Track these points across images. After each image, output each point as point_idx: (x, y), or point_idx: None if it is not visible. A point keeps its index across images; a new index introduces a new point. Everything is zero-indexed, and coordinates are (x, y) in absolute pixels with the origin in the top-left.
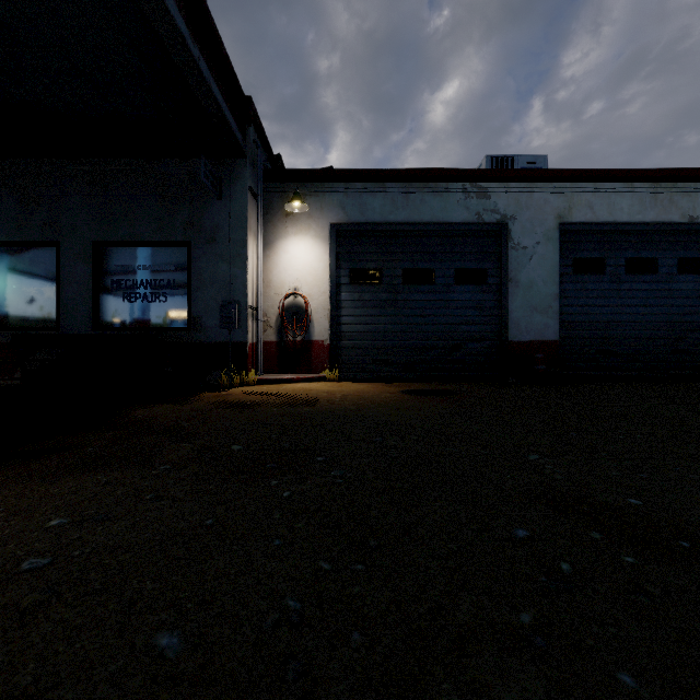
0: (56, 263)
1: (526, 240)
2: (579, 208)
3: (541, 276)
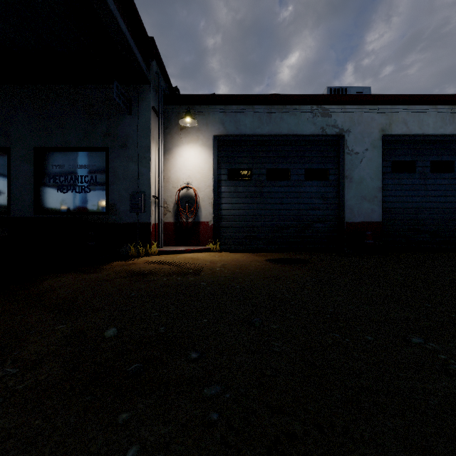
0: (7, 163)
1: (358, 147)
2: (396, 124)
3: (369, 174)
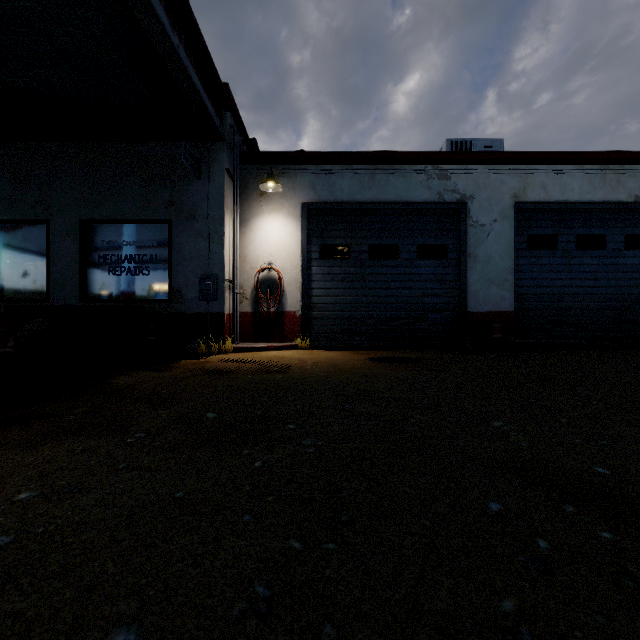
0: (46, 239)
1: (484, 218)
2: (533, 188)
3: (498, 251)
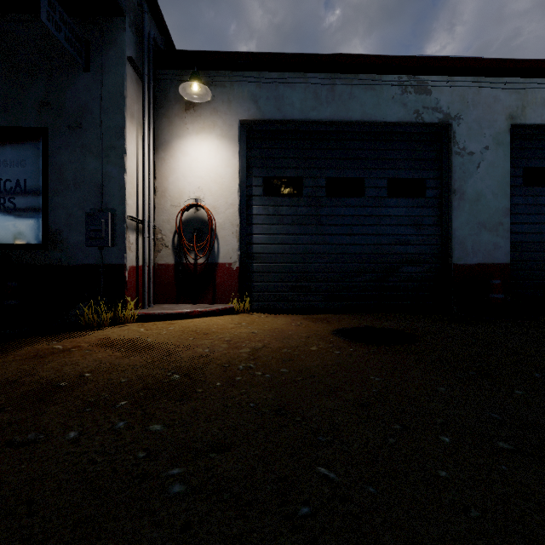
0: None
1: (473, 144)
2: (533, 107)
3: (491, 187)
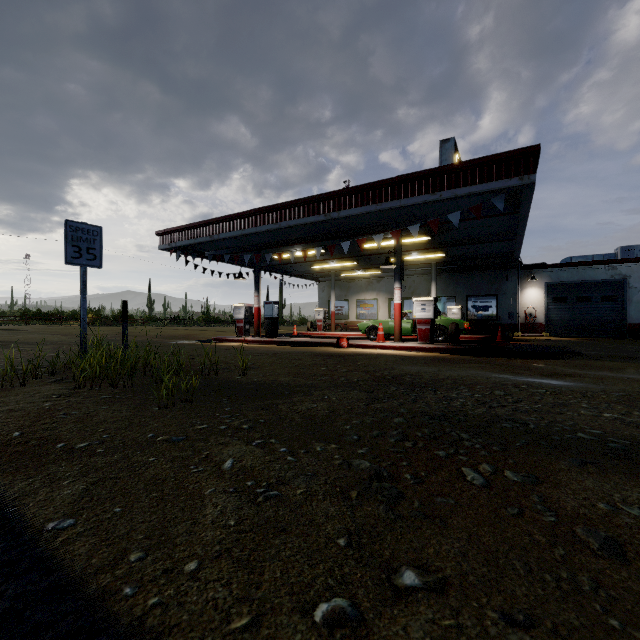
0: (455, 301)
1: (636, 284)
2: None
3: None
